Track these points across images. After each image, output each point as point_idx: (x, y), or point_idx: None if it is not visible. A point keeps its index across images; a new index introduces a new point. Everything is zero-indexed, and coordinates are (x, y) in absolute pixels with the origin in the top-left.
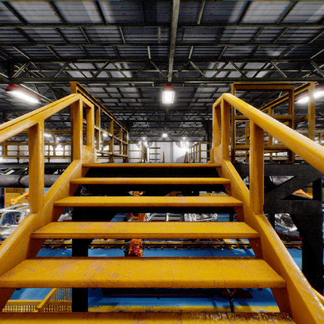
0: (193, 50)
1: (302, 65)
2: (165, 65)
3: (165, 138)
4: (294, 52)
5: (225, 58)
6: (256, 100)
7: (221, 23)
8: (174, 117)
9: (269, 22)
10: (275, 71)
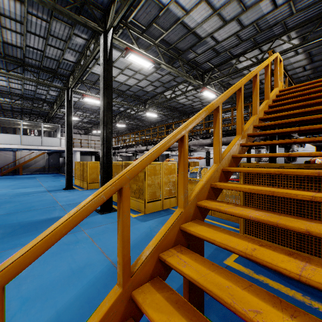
0: None
1: None
2: None
3: None
4: None
5: None
6: None
7: None
8: None
9: None
10: None
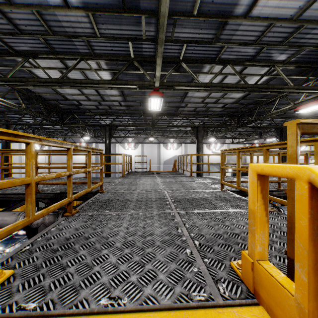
0: (186, 49)
1: (307, 71)
2: (151, 65)
3: (152, 140)
4: (303, 57)
5: (223, 61)
6: (250, 106)
7: (224, 15)
8: (162, 120)
9: (283, 17)
10: (277, 77)
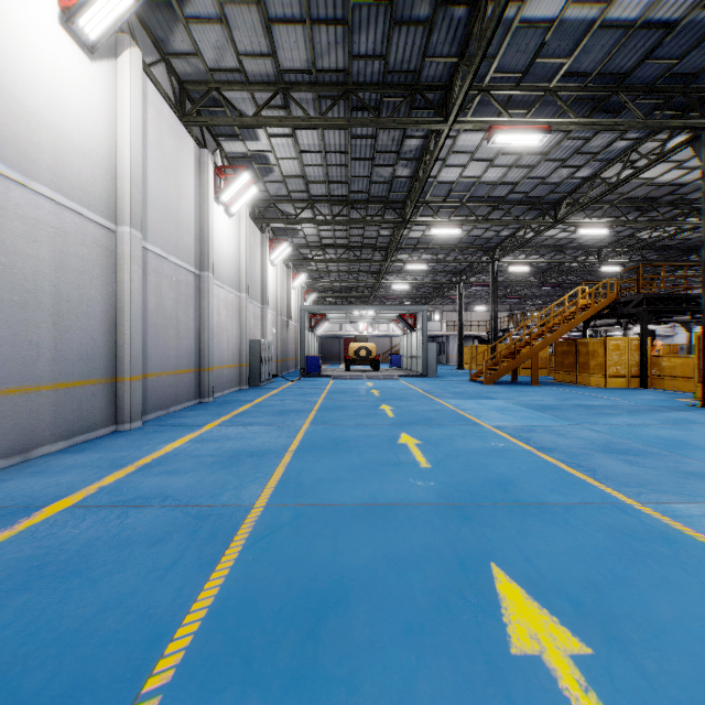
0: None
1: None
2: None
3: None
4: None
5: None
6: None
7: None
8: None
9: None
10: None
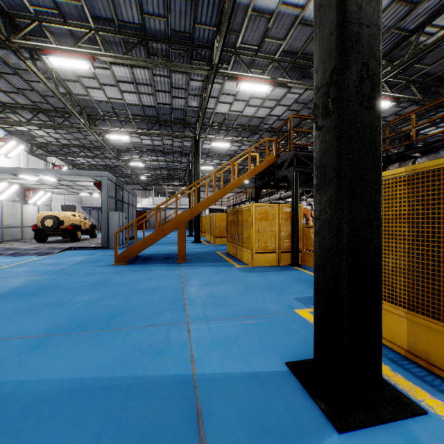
0: None
1: None
2: None
3: None
4: None
5: (417, 28)
6: None
7: None
8: None
9: None
10: None
